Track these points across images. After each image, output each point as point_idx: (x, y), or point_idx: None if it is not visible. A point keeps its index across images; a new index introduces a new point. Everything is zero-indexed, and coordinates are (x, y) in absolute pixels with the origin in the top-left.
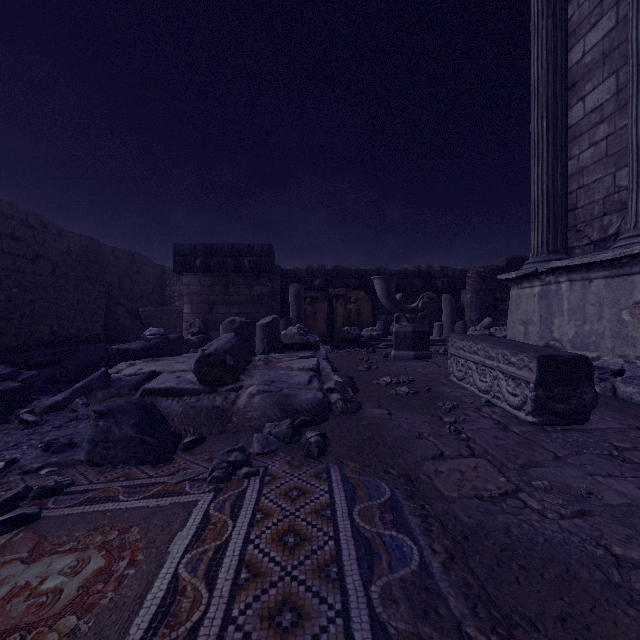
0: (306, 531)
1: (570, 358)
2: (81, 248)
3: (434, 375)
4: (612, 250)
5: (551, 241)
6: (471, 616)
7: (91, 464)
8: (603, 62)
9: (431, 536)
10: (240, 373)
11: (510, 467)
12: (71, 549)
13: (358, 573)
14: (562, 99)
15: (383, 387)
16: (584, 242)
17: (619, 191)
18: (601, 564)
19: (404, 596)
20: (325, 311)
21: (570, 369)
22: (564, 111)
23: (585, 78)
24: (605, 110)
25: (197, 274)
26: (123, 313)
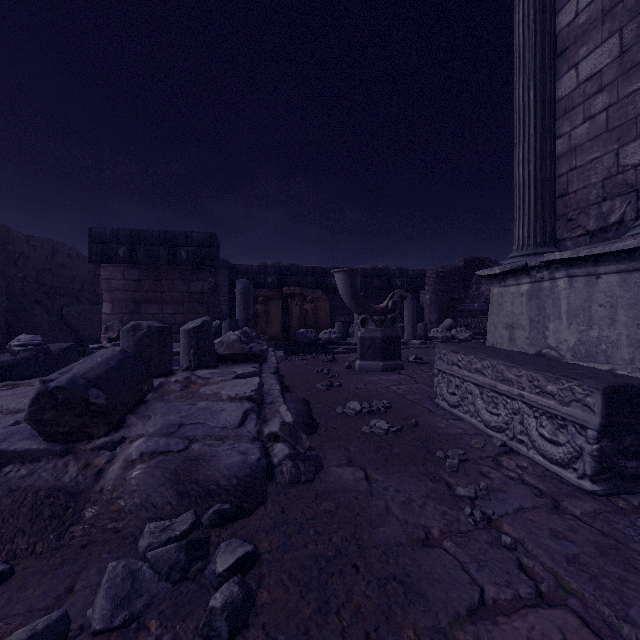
0: None
1: None
2: None
3: (414, 396)
4: (633, 237)
5: (539, 231)
6: None
7: None
8: (602, 20)
9: None
10: (123, 415)
11: (631, 639)
12: None
13: None
14: (551, 67)
15: (351, 419)
16: (577, 233)
17: (623, 171)
18: None
19: None
20: (279, 311)
21: None
22: (553, 81)
23: (579, 41)
24: (605, 76)
25: (120, 266)
26: (41, 313)
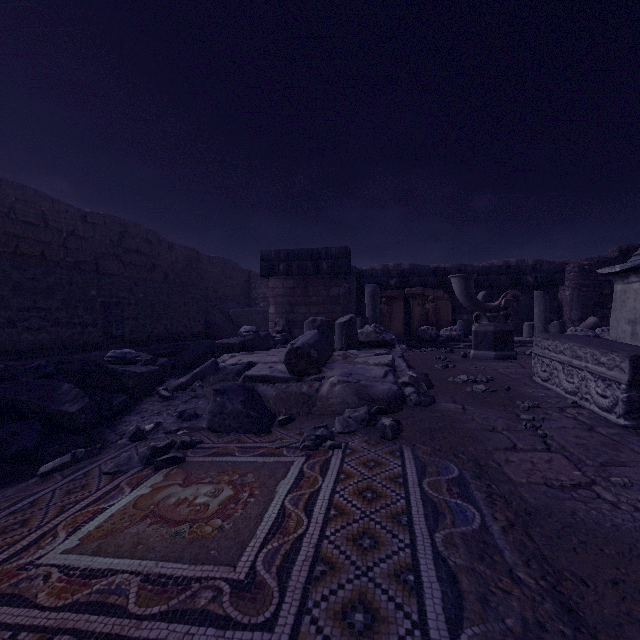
0: (381, 491)
1: None
2: (185, 258)
3: (516, 375)
4: None
5: None
6: (523, 566)
7: (211, 430)
8: None
9: (494, 508)
10: (322, 365)
11: (588, 463)
12: (209, 482)
13: (425, 523)
14: None
15: (459, 385)
16: None
17: None
18: None
19: (464, 544)
20: (401, 311)
21: None
22: None
23: None
24: None
25: (280, 278)
26: (217, 314)
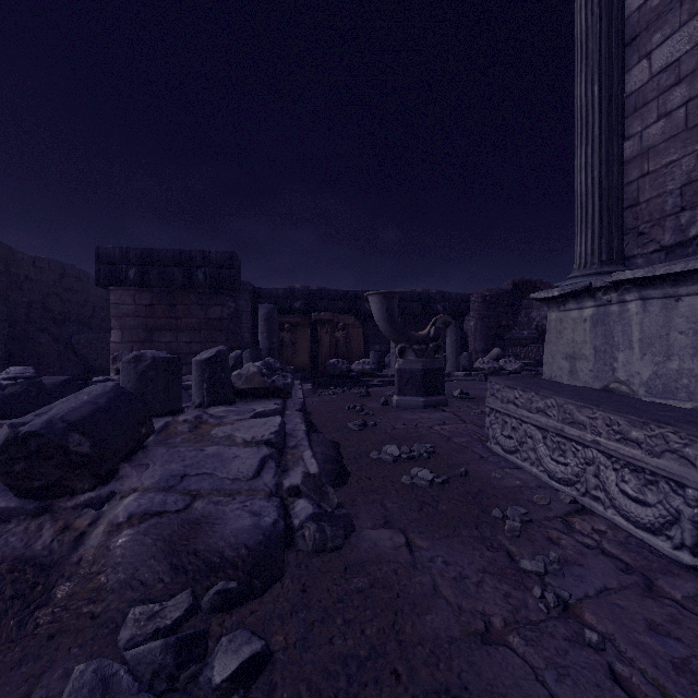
0: None
1: None
2: None
3: (462, 438)
4: None
5: (605, 247)
6: None
7: None
8: (680, 1)
9: None
10: (114, 464)
11: None
12: None
13: None
14: (619, 57)
15: (388, 467)
16: (650, 248)
17: None
18: None
19: None
20: (307, 340)
21: None
22: (621, 74)
23: (652, 27)
24: (684, 66)
25: (130, 289)
26: (47, 341)
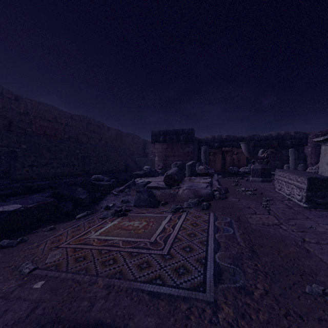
0: (199, 224)
1: (325, 179)
2: (115, 134)
3: (268, 188)
4: None
5: None
6: (243, 242)
7: (135, 206)
8: None
9: (239, 229)
10: (179, 182)
11: (282, 218)
12: (138, 220)
13: (213, 232)
14: None
15: (240, 192)
16: None
17: None
18: (297, 241)
19: (225, 237)
20: (220, 159)
21: (326, 184)
22: None
23: None
24: None
25: (160, 143)
26: (130, 161)
